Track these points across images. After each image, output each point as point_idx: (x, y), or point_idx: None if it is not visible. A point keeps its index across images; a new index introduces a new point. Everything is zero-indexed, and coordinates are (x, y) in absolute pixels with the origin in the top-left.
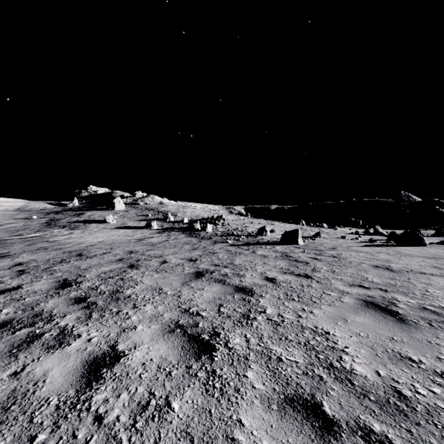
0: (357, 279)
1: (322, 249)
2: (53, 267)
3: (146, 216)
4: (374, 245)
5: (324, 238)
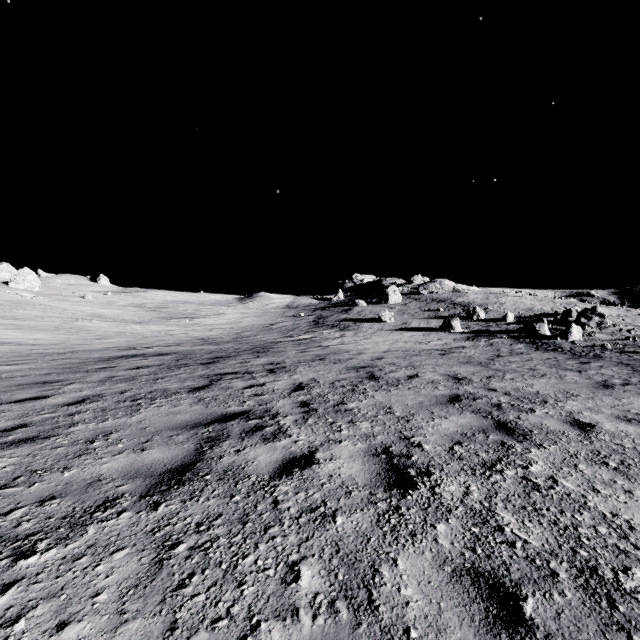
0: None
1: None
2: (346, 402)
3: (434, 311)
4: None
5: None
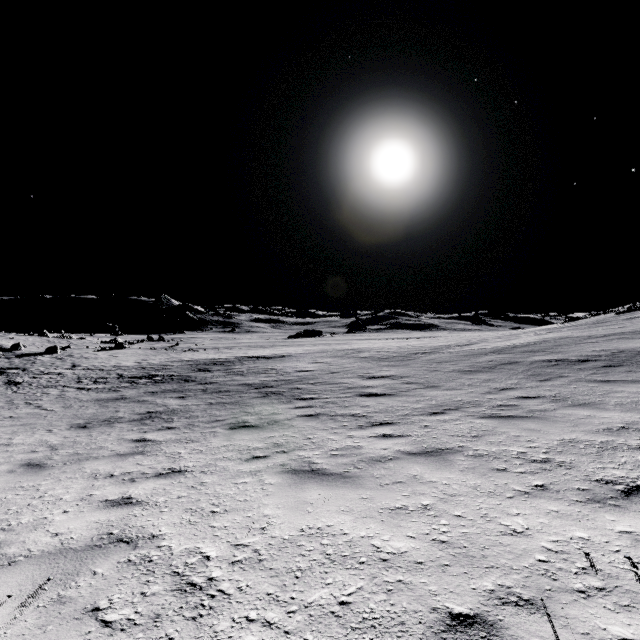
0: (85, 359)
1: (73, 354)
2: None
3: None
4: (102, 350)
5: (74, 349)
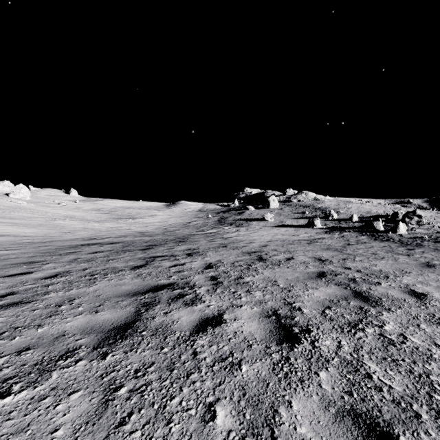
0: None
1: None
2: (243, 277)
3: (302, 213)
4: None
5: None
